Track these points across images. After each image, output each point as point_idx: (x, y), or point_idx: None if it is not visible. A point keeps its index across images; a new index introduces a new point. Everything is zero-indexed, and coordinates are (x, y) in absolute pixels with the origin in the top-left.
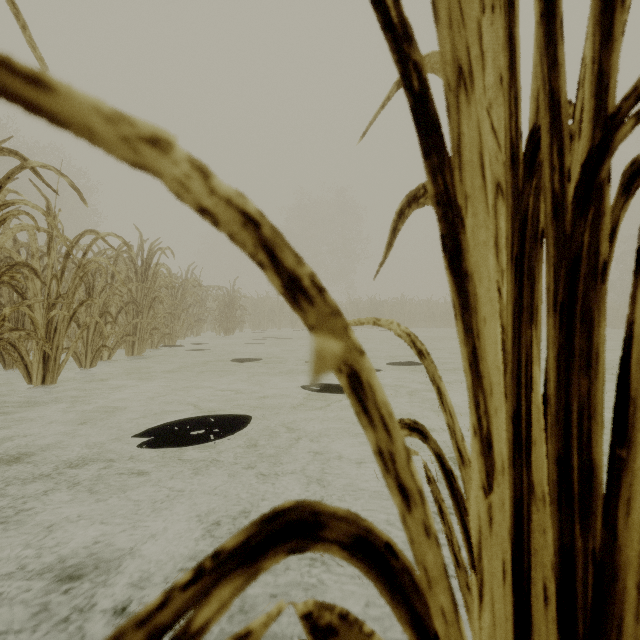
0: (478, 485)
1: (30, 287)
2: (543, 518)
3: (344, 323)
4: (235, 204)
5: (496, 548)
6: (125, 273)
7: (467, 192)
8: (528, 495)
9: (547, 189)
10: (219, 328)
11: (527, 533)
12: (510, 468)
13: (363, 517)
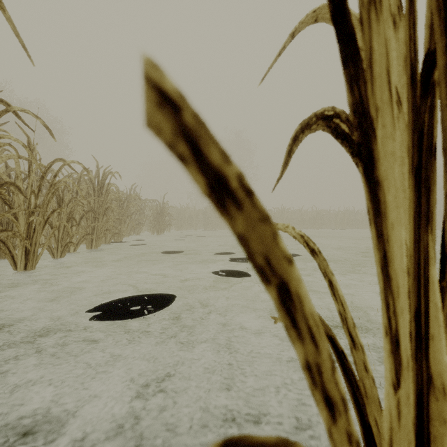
0: (389, 383)
1: (15, 200)
2: (443, 409)
3: (273, 230)
4: (147, 76)
5: (403, 440)
6: (86, 190)
7: (377, 104)
8: (427, 386)
9: (444, 105)
10: (153, 229)
11: (426, 421)
12: (413, 363)
13: (293, 441)
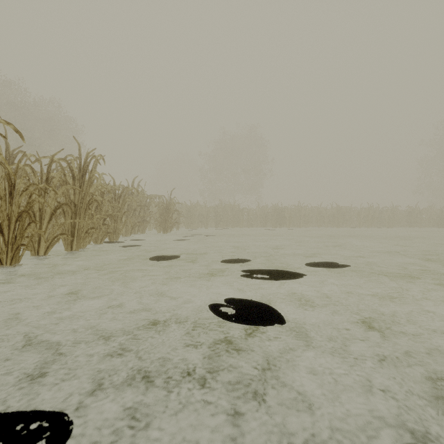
0: None
1: None
2: None
3: None
4: None
5: None
6: (63, 178)
7: None
8: None
9: None
10: (159, 227)
11: None
12: None
13: None
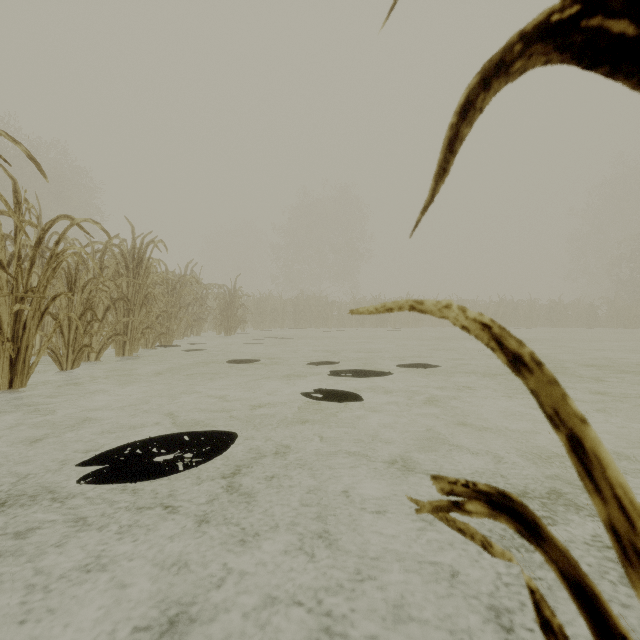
0: None
1: None
2: None
3: None
4: None
5: None
6: (115, 268)
7: None
8: None
9: None
10: (220, 327)
11: None
12: None
13: None
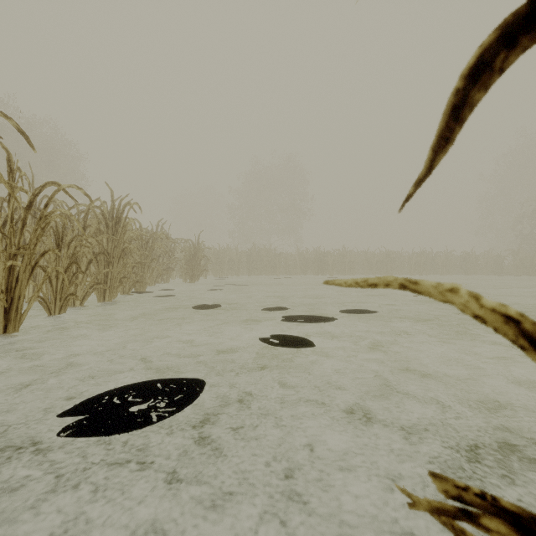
0: None
1: None
2: None
3: None
4: None
5: None
6: (96, 226)
7: None
8: None
9: None
10: (186, 275)
11: None
12: None
13: None
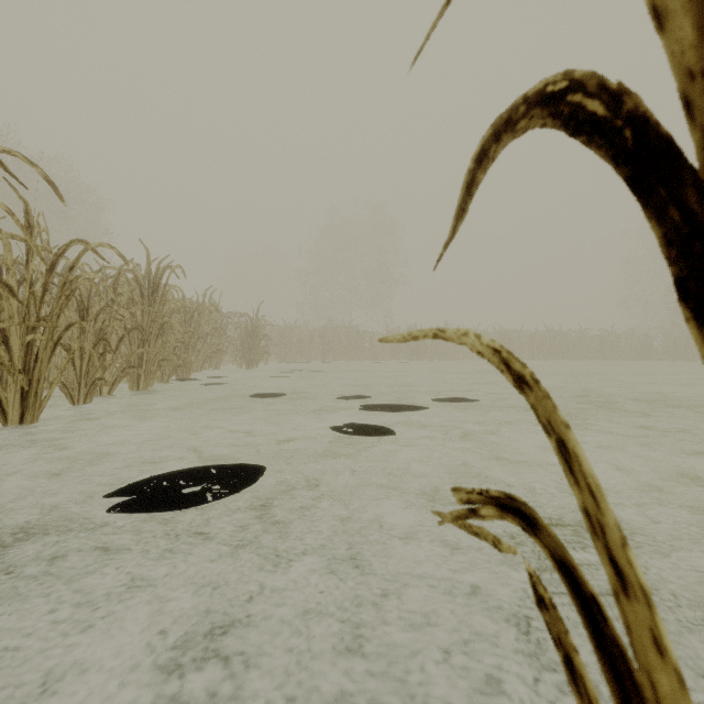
0: None
1: (5, 307)
2: None
3: None
4: None
5: None
6: (129, 295)
7: None
8: None
9: None
10: (241, 360)
11: None
12: None
13: None
